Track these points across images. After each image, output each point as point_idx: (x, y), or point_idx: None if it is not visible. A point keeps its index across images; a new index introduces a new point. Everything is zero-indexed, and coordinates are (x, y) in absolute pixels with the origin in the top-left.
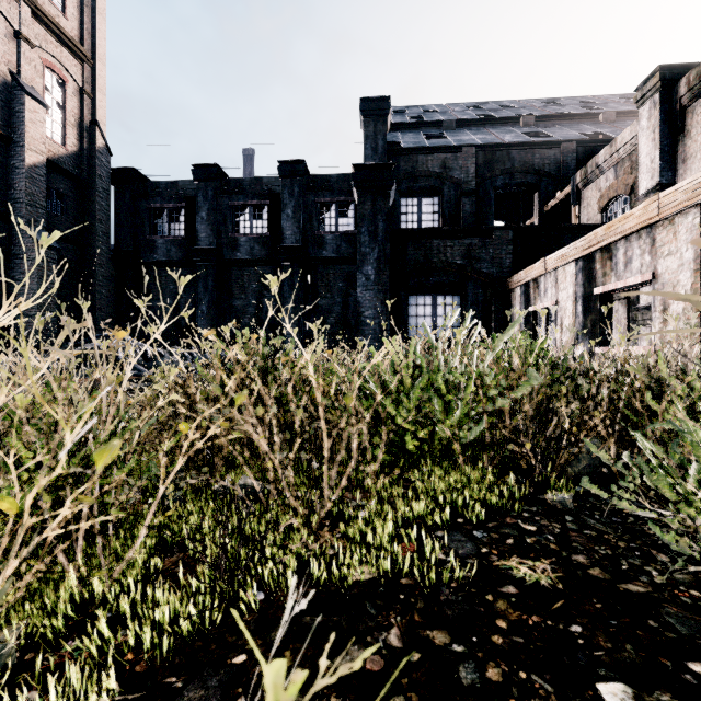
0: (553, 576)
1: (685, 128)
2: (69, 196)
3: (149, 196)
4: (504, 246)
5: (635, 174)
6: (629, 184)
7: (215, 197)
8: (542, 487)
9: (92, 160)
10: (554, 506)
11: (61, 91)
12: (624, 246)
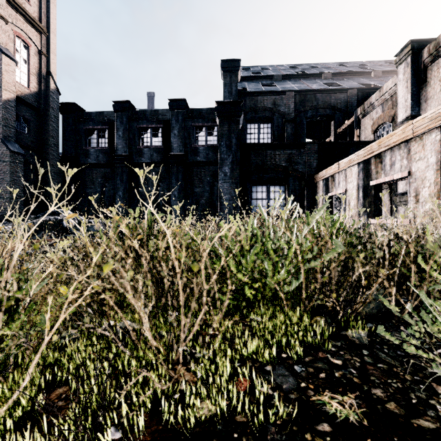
0: (359, 412)
1: (426, 80)
2: (32, 120)
3: (85, 121)
4: (312, 155)
5: (395, 109)
6: (391, 115)
7: (127, 122)
8: (343, 325)
9: (47, 97)
10: (353, 341)
11: (27, 52)
12: (390, 154)
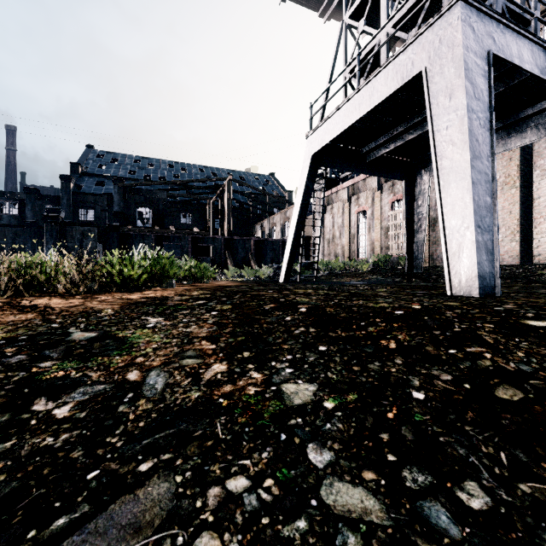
0: None
1: None
2: None
3: None
4: None
5: None
6: None
7: None
8: None
9: None
10: None
11: None
12: None
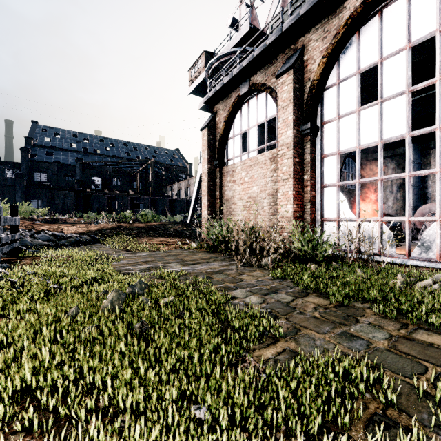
0: None
1: None
2: None
3: None
4: None
5: None
6: None
7: None
8: None
9: None
10: None
11: None
12: None
